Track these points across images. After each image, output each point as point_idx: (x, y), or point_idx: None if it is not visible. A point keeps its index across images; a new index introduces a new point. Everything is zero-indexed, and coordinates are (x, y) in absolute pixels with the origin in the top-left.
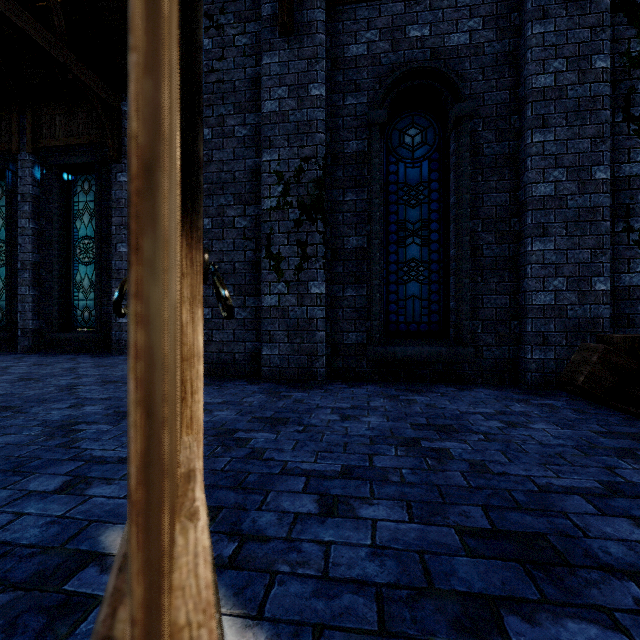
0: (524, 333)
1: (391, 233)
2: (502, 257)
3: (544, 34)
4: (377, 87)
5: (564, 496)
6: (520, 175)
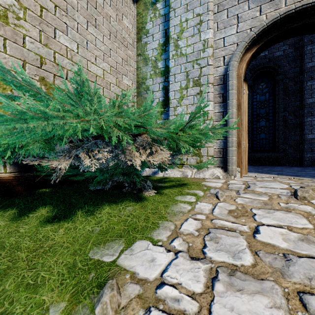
0: (304, 148)
1: (254, 118)
2: (296, 123)
3: (311, 49)
4: (248, 73)
5: (286, 170)
6: (303, 96)
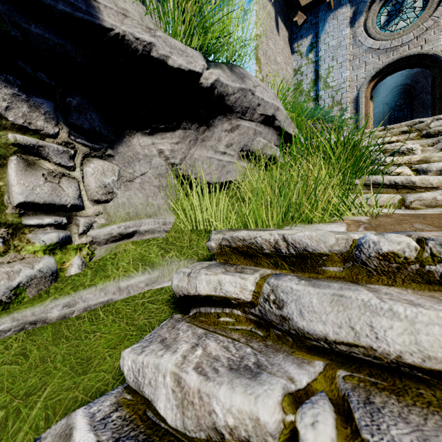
0: None
1: None
2: None
3: None
4: (385, 92)
5: None
6: None
